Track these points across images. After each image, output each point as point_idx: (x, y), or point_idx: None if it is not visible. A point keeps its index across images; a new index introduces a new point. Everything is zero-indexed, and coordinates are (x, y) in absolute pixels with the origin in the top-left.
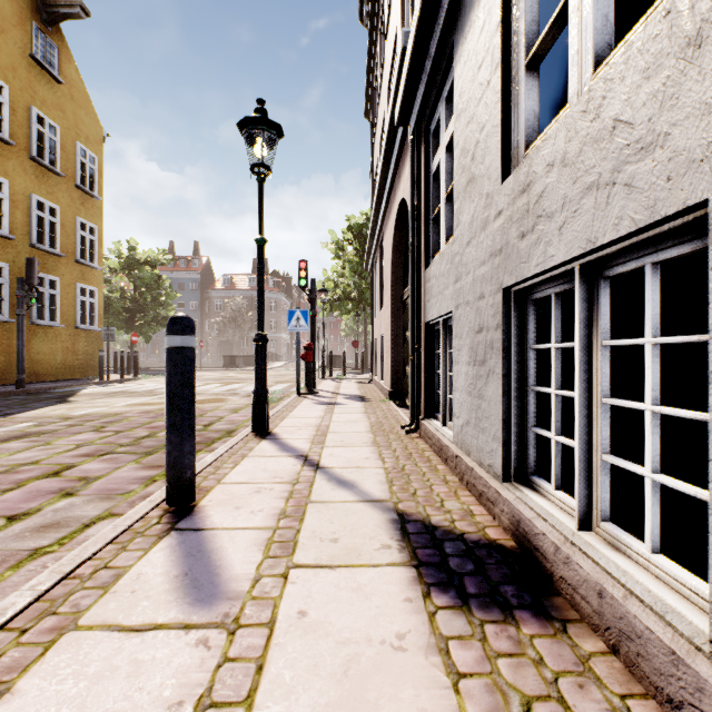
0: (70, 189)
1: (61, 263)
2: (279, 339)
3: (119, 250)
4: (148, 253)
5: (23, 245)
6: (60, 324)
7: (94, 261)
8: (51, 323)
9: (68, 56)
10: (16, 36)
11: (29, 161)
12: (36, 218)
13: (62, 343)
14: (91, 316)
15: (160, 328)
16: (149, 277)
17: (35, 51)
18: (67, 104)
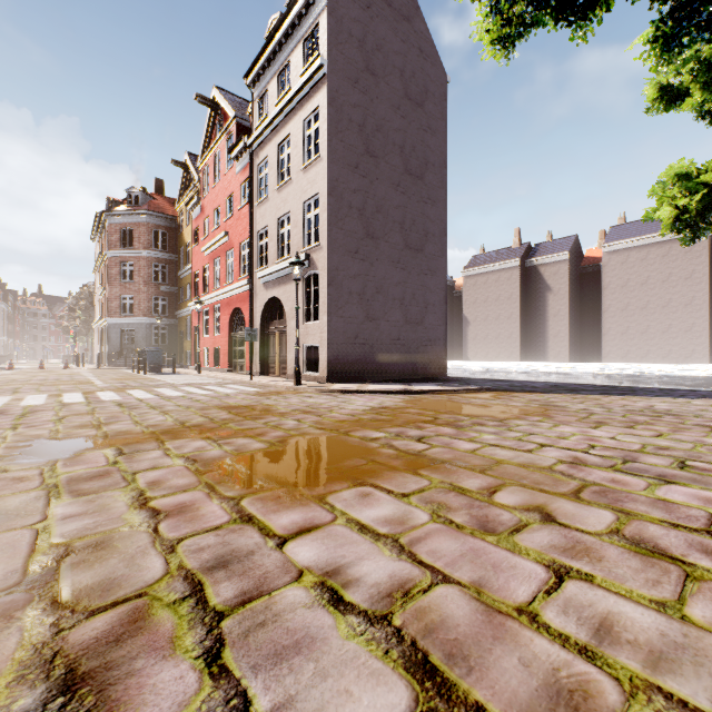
0: None
1: None
2: None
3: None
4: None
5: None
6: None
7: None
8: None
9: None
10: None
11: None
12: None
13: None
14: None
15: None
16: None
17: None
18: None
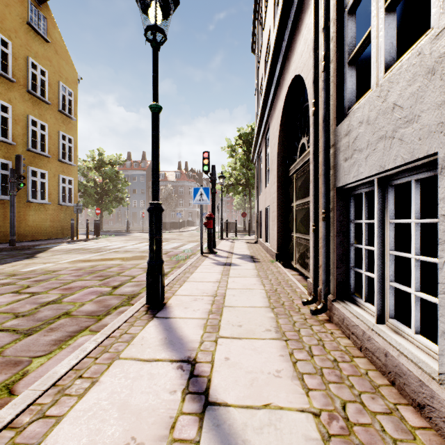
0: (55, 113)
1: (49, 161)
2: (194, 212)
3: (93, 156)
4: (110, 157)
5: (22, 149)
6: (48, 202)
7: (71, 161)
8: (42, 201)
9: (54, 24)
10: (17, 9)
11: (26, 93)
12: (31, 131)
13: (50, 214)
14: (70, 197)
15: (118, 205)
16: (111, 172)
17: (30, 20)
18: (53, 56)
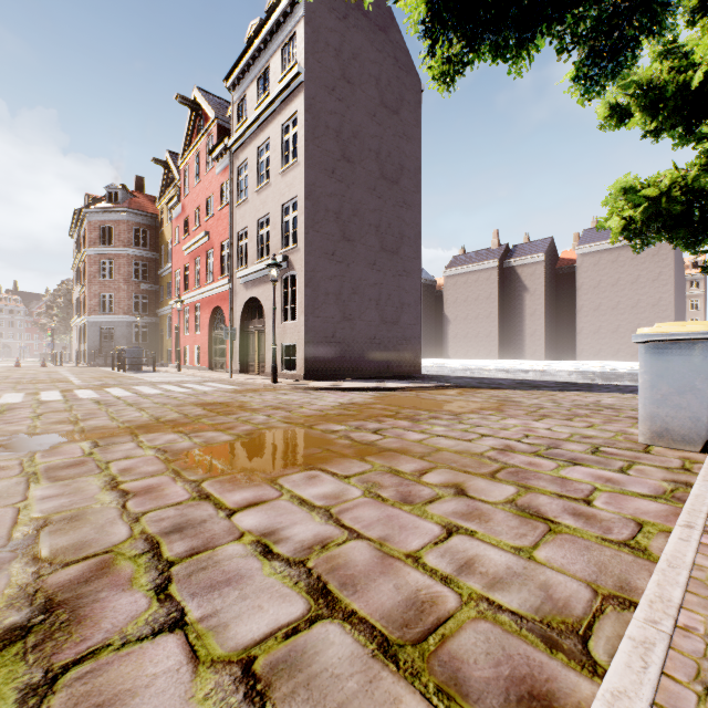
0: None
1: None
2: None
3: None
4: None
5: None
6: None
7: None
8: None
9: None
10: None
11: None
12: None
13: None
14: None
15: None
16: None
17: None
18: None
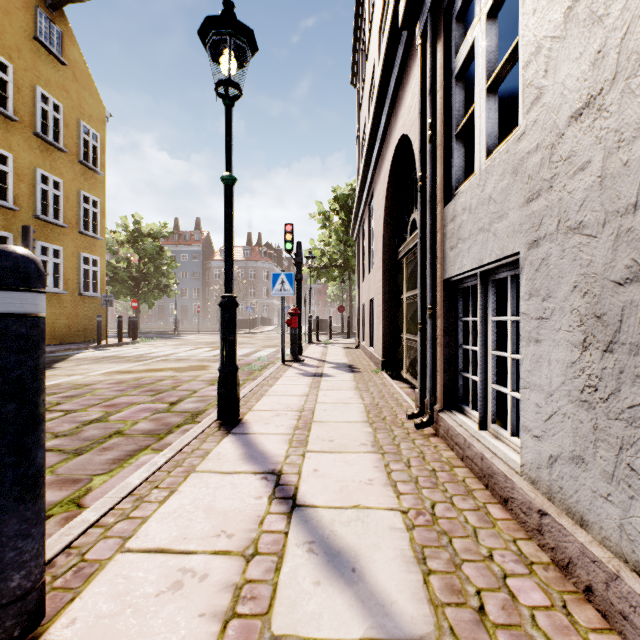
0: (74, 165)
1: (65, 233)
2: (271, 305)
3: (125, 224)
4: (151, 226)
5: (28, 216)
6: (64, 291)
7: (96, 233)
8: (55, 290)
9: (72, 39)
10: (20, 18)
11: (34, 138)
12: (40, 191)
13: (66, 308)
14: (94, 283)
15: (162, 295)
16: (151, 248)
17: (39, 34)
18: (71, 84)
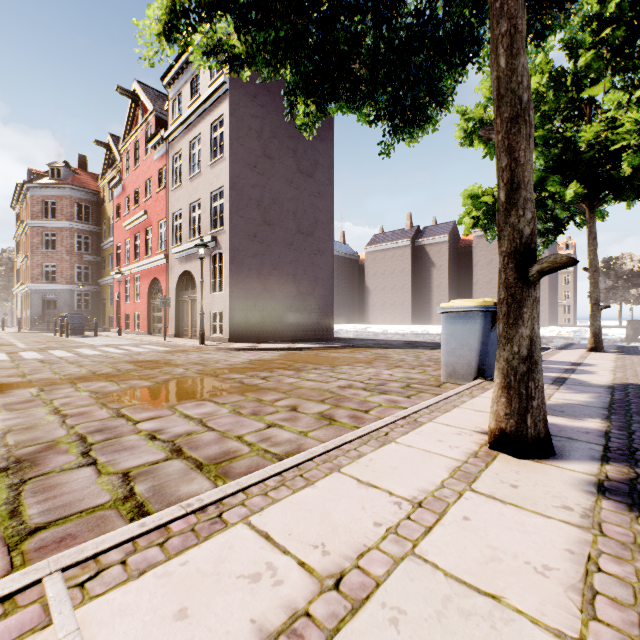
0: None
1: None
2: None
3: None
4: None
5: None
6: None
7: None
8: None
9: None
10: None
11: None
12: None
13: None
14: None
15: None
16: None
17: None
18: None
